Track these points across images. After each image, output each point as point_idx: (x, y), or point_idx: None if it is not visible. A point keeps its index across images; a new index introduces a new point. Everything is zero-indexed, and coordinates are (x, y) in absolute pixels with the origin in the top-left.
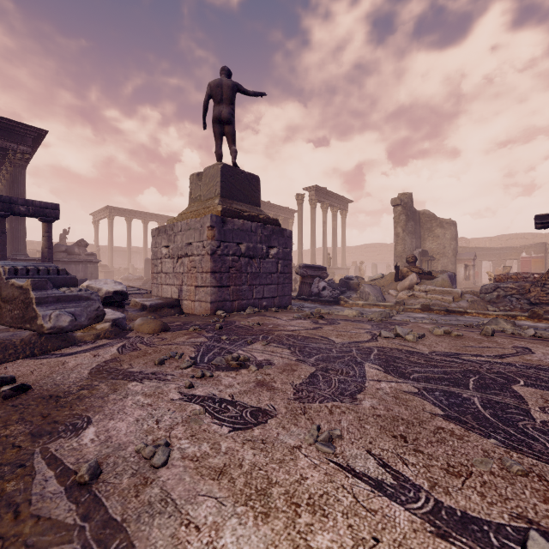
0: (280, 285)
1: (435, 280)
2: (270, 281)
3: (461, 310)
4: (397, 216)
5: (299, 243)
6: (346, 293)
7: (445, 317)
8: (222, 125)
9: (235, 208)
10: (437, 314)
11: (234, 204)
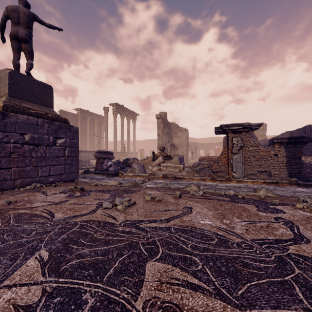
0: (68, 165)
1: (172, 160)
2: (57, 163)
3: (181, 177)
4: (159, 124)
5: (106, 137)
6: (125, 168)
7: (173, 182)
8: (20, 42)
9: (24, 107)
10: (170, 180)
11: (24, 103)
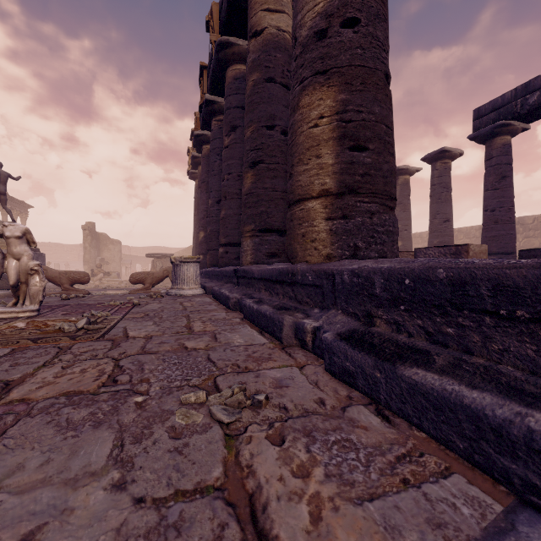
0: None
1: (112, 276)
2: None
3: (122, 287)
4: (86, 236)
5: None
6: None
7: None
8: None
9: None
10: None
11: None
